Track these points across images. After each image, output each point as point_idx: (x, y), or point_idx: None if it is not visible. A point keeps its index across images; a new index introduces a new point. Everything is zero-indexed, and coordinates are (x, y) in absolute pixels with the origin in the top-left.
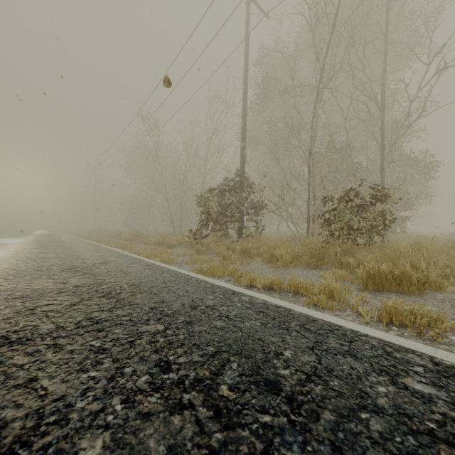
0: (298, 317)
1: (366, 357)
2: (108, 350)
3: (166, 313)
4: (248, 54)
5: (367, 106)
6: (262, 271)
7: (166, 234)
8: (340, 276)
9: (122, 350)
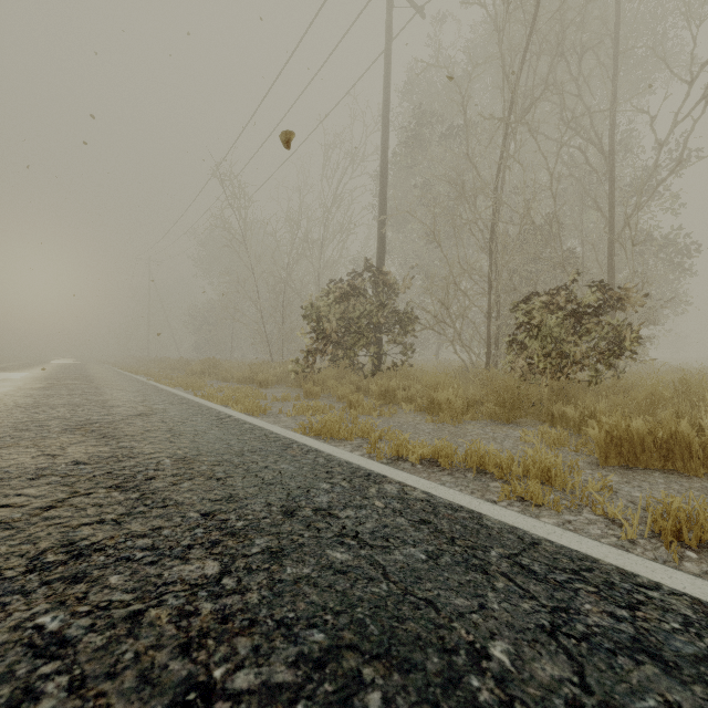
0: (501, 535)
1: (687, 660)
2: (71, 644)
3: (232, 527)
4: (390, 73)
5: (585, 155)
6: (416, 428)
7: (258, 364)
8: (555, 438)
9: (105, 646)
